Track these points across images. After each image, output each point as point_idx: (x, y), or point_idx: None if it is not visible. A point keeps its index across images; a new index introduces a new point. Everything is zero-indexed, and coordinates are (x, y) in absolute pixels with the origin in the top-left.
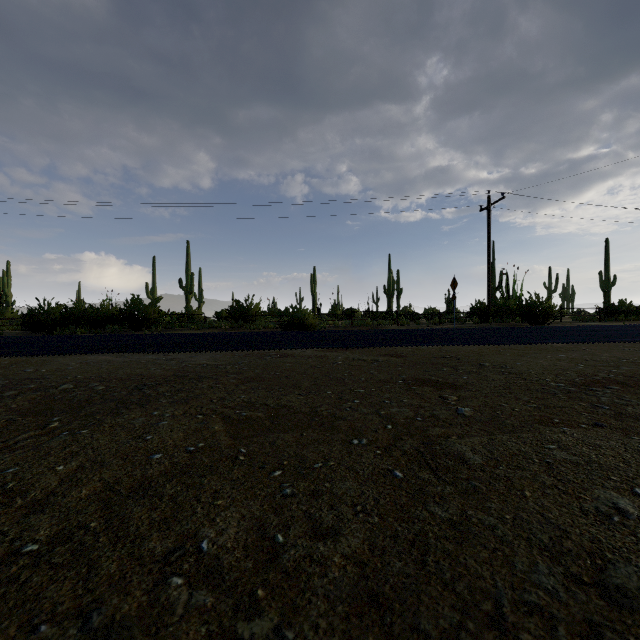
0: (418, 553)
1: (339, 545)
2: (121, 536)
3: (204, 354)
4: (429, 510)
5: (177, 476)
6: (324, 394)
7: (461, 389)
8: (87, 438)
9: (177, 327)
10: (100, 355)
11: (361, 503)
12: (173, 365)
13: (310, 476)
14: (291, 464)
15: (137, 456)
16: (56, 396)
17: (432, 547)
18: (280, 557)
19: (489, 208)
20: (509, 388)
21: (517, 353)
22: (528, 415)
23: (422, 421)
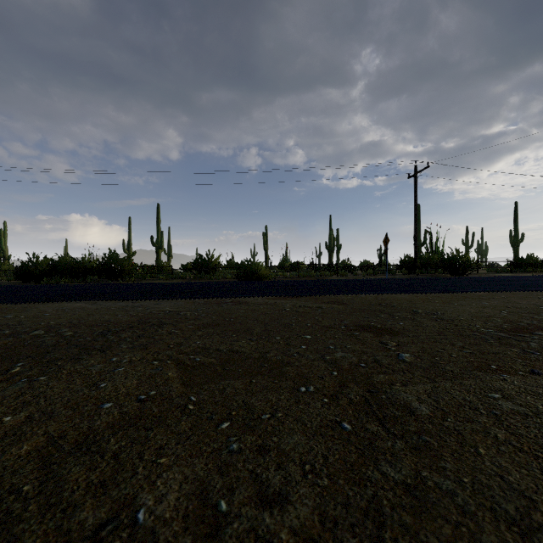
0: (373, 526)
1: (287, 516)
2: (52, 503)
3: (168, 301)
4: (381, 470)
5: (124, 428)
6: (273, 340)
7: (399, 335)
8: (42, 386)
9: (148, 277)
10: (76, 302)
11: (310, 461)
12: (139, 312)
13: (258, 428)
14: (239, 414)
15: (87, 406)
16: (26, 341)
17: (388, 519)
18: (222, 531)
19: (416, 175)
20: (443, 334)
21: (445, 301)
22: (466, 361)
23: (366, 367)
